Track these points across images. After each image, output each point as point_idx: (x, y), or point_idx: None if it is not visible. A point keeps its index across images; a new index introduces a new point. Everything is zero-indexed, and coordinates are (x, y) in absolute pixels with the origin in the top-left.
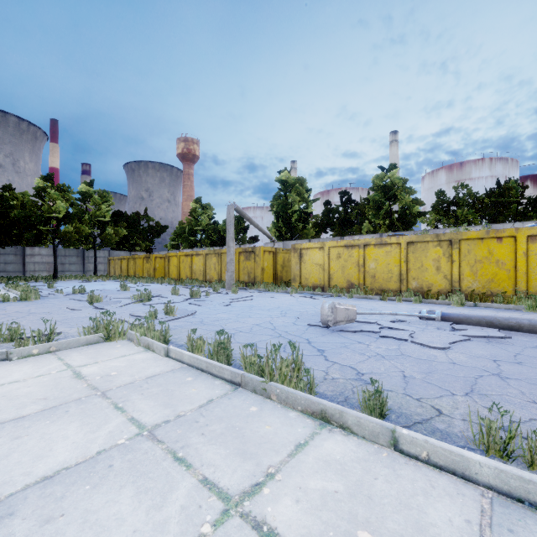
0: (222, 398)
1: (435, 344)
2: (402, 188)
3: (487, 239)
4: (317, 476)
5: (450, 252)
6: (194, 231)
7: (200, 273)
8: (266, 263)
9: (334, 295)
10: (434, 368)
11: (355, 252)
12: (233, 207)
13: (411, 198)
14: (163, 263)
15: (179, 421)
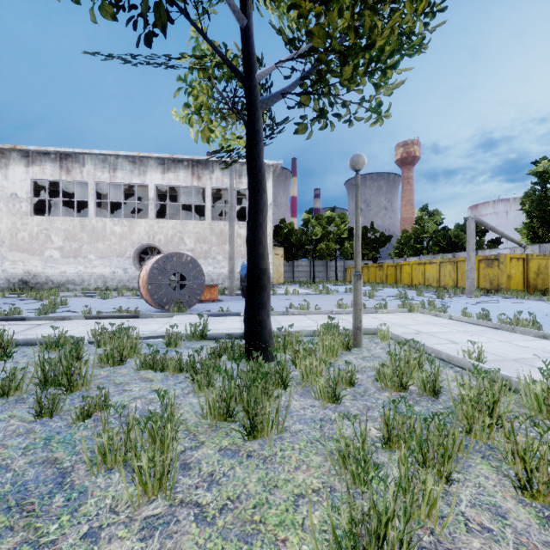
0: (490, 330)
1: None
2: None
3: None
4: (535, 343)
5: None
6: (420, 238)
7: (433, 279)
8: (513, 271)
9: None
10: None
11: None
12: (473, 220)
13: None
14: (393, 271)
15: (473, 331)
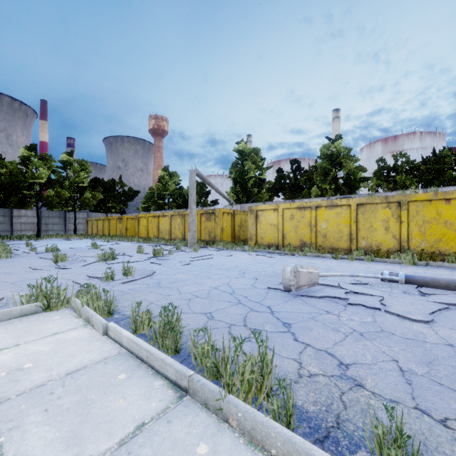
0: (158, 420)
1: (414, 315)
2: (347, 156)
3: (435, 201)
4: None
5: (399, 213)
6: (162, 195)
7: (166, 232)
8: (225, 224)
9: (288, 254)
10: (432, 355)
11: (307, 213)
12: (195, 172)
13: (355, 165)
14: (134, 224)
15: None
